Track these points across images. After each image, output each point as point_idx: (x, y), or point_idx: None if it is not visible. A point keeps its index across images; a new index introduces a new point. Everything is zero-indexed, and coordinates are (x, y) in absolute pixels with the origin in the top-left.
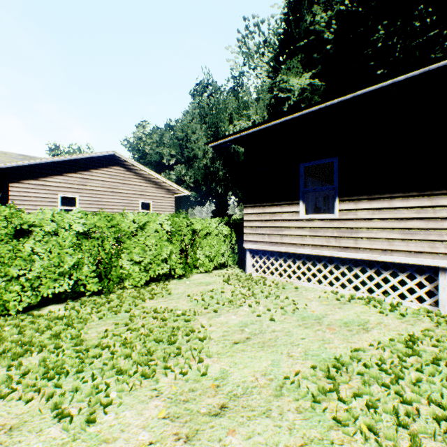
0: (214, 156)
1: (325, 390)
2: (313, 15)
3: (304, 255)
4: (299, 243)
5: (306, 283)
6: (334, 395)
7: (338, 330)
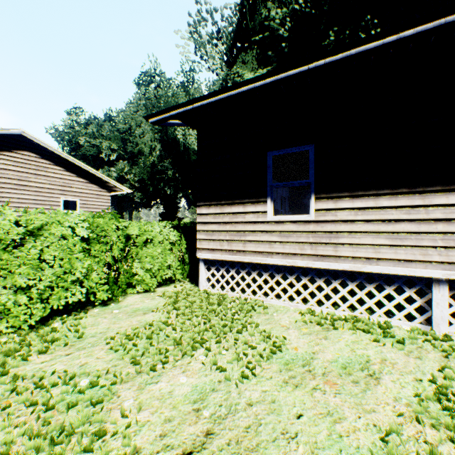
0: (162, 154)
1: None
2: (268, 11)
3: (272, 266)
4: (267, 251)
5: (275, 301)
6: None
7: (341, 383)
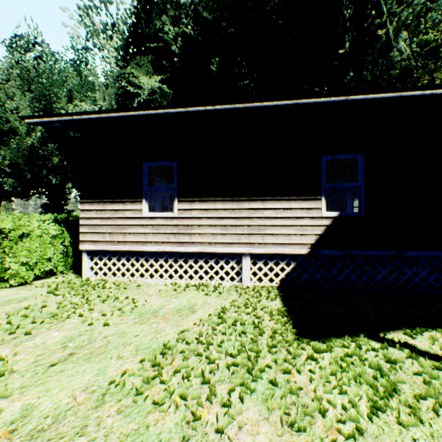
0: (45, 137)
1: (150, 379)
2: (163, 24)
3: (147, 252)
4: (143, 241)
5: (149, 280)
6: (157, 380)
7: (171, 317)
